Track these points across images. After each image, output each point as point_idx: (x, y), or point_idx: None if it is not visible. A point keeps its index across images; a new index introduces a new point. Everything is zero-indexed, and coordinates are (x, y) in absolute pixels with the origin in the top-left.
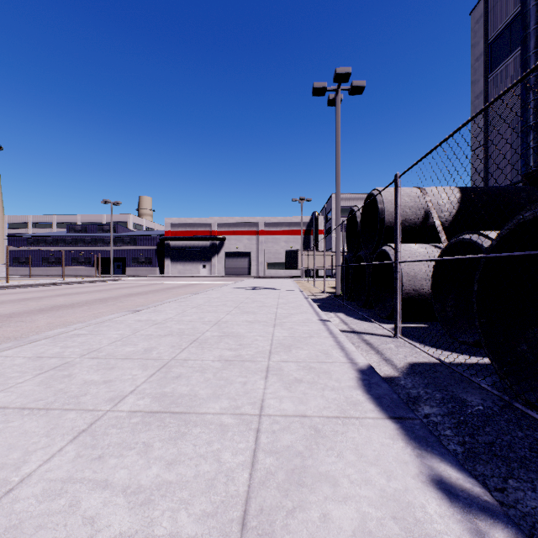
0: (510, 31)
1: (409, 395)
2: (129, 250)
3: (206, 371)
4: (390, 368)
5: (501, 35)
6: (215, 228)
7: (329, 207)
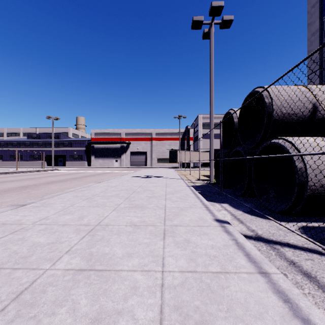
0: None
1: None
2: (67, 150)
3: None
4: None
5: None
6: (124, 136)
7: (197, 123)
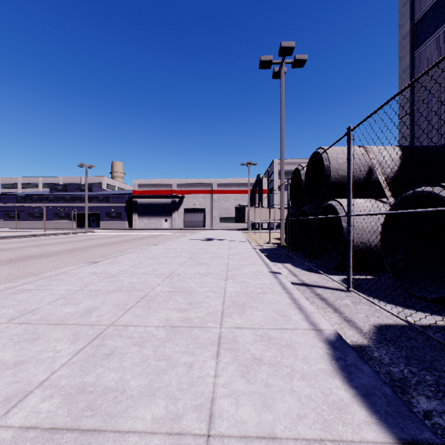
0: (435, 11)
1: (392, 376)
2: (102, 206)
3: (146, 343)
4: (355, 333)
5: (426, 15)
6: (175, 188)
7: (272, 170)
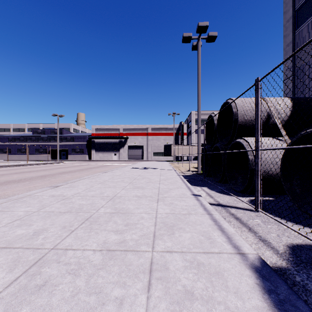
0: (311, 0)
1: None
2: (70, 144)
3: (80, 271)
4: (273, 253)
5: (304, 4)
6: (122, 131)
7: (190, 119)
